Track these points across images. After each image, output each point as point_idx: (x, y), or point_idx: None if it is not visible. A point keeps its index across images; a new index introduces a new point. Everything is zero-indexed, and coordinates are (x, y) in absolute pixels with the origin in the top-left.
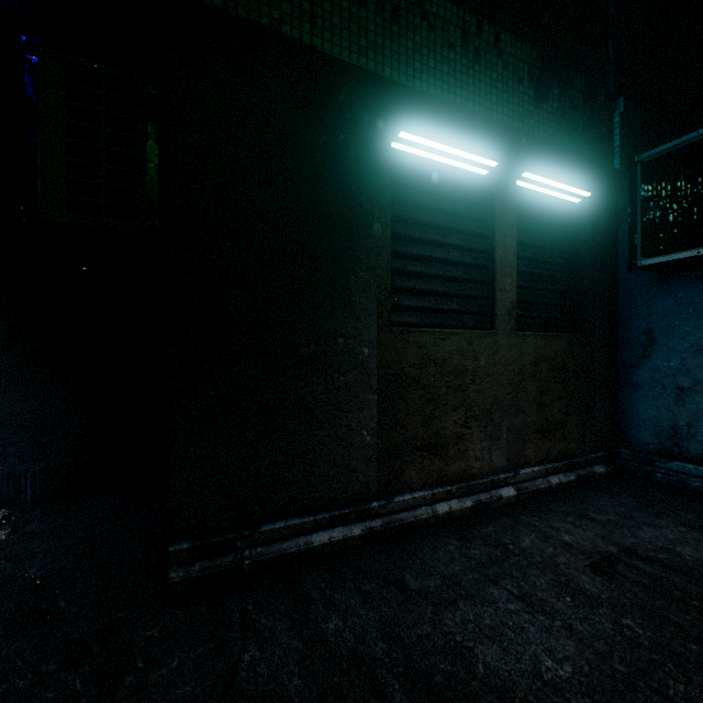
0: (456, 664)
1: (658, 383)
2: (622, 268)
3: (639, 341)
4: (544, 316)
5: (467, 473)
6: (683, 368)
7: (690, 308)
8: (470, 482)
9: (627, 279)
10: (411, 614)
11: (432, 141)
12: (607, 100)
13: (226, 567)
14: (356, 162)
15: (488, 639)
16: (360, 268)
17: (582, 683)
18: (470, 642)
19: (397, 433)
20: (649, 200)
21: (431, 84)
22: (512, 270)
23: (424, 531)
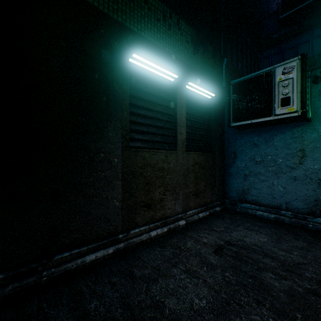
0: (156, 311)
1: (238, 173)
2: (226, 126)
3: (232, 156)
4: (197, 145)
5: (165, 216)
6: (246, 167)
7: (248, 143)
8: (166, 220)
9: (227, 131)
10: (136, 290)
11: (149, 61)
12: (221, 58)
13: (30, 284)
14: (111, 65)
15: (171, 295)
16: (113, 118)
17: (210, 307)
18: (163, 298)
19: (132, 200)
20: (235, 99)
21: (149, 35)
22: (184, 124)
23: (145, 245)
